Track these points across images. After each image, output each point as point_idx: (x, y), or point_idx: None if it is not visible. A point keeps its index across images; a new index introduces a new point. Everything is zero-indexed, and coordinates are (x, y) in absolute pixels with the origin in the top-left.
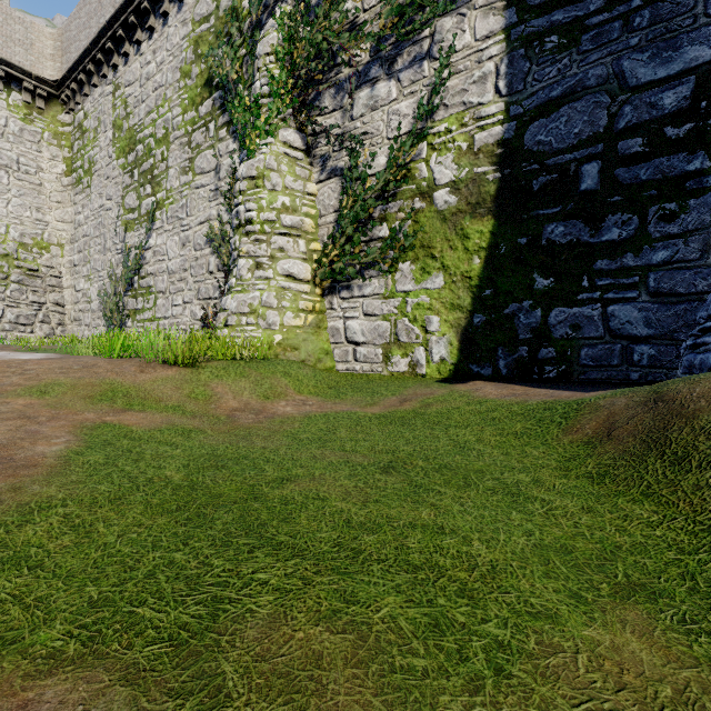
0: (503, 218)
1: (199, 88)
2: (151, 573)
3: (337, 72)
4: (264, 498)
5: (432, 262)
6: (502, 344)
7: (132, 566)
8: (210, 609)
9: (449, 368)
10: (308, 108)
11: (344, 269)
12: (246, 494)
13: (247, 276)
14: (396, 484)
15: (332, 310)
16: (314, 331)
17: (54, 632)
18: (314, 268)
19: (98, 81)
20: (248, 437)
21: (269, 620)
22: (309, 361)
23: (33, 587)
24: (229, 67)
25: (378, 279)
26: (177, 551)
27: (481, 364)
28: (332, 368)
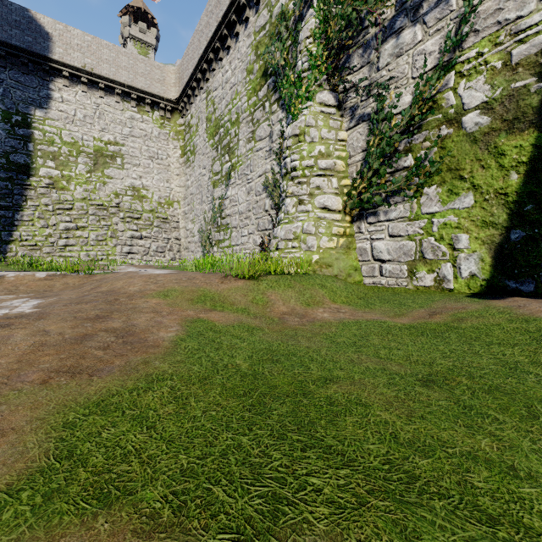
0: None
1: (258, 79)
2: (224, 453)
3: (364, 34)
4: (311, 395)
5: (460, 183)
6: None
7: (211, 441)
8: (270, 506)
9: (480, 283)
10: (339, 71)
11: (371, 198)
12: (296, 389)
13: (292, 210)
14: (440, 401)
15: (360, 233)
16: (345, 251)
17: (156, 492)
18: (345, 200)
19: (198, 93)
20: (295, 336)
21: (326, 540)
22: (340, 276)
23: (148, 444)
24: (279, 57)
25: (403, 204)
26: (243, 435)
27: (520, 280)
28: (360, 281)
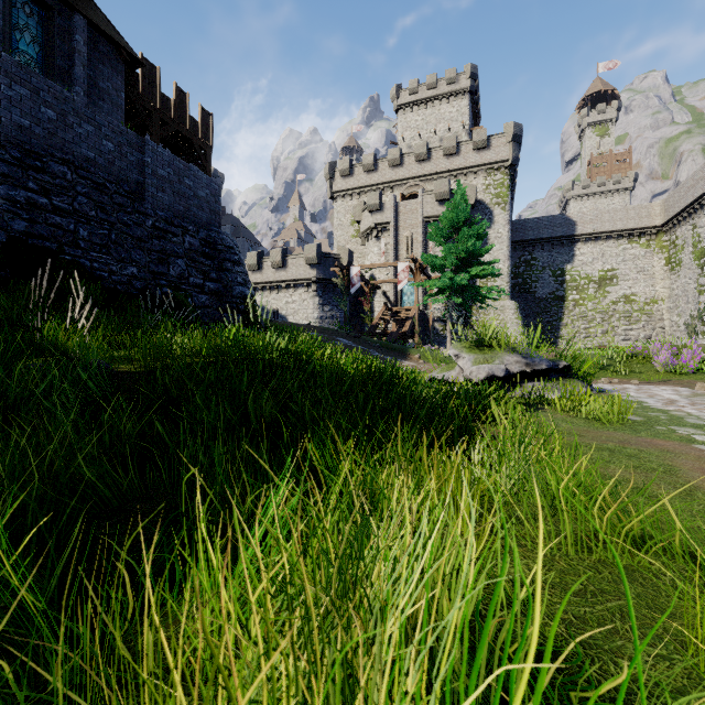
0: None
1: None
2: None
3: None
4: None
5: None
6: None
7: None
8: None
9: None
10: None
11: None
12: None
13: None
14: None
15: None
16: None
17: None
18: None
19: (683, 223)
20: None
21: None
22: None
23: None
24: None
25: None
26: None
27: None
28: None
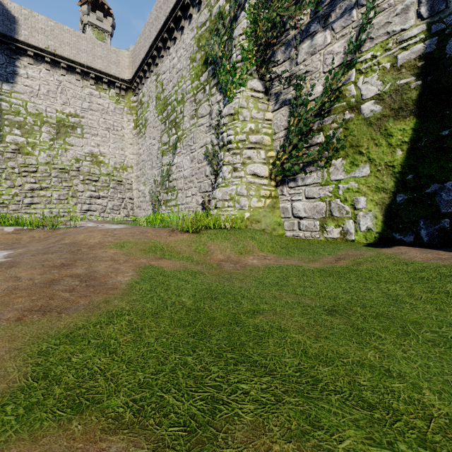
0: (425, 116)
1: (200, 66)
2: (173, 369)
3: (286, 35)
4: (242, 324)
5: (360, 157)
6: (424, 217)
7: (163, 361)
8: (210, 406)
9: (374, 235)
10: (266, 63)
11: (291, 167)
12: (230, 320)
13: (228, 176)
14: (340, 325)
15: (283, 196)
16: (271, 210)
17: (119, 401)
18: (271, 168)
19: (149, 75)
20: (230, 279)
21: (251, 427)
22: (267, 230)
23: (111, 365)
24: (217, 49)
25: (316, 172)
26: (188, 355)
27: (403, 233)
28: (283, 234)
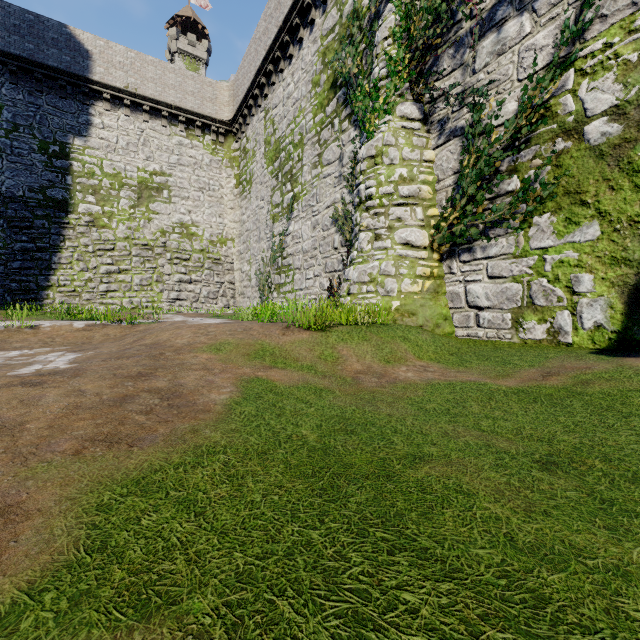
0: None
1: (326, 92)
2: (290, 552)
3: (456, 30)
4: (397, 478)
5: (582, 210)
6: None
7: (273, 536)
8: (351, 631)
9: (608, 336)
10: (425, 76)
11: (465, 231)
12: (377, 469)
13: (366, 248)
14: (568, 492)
15: (451, 274)
16: (432, 296)
17: (205, 603)
18: (432, 233)
19: (255, 111)
20: (372, 401)
21: None
22: (426, 326)
23: (196, 536)
24: (350, 64)
25: (506, 237)
26: (313, 528)
27: None
28: (451, 333)
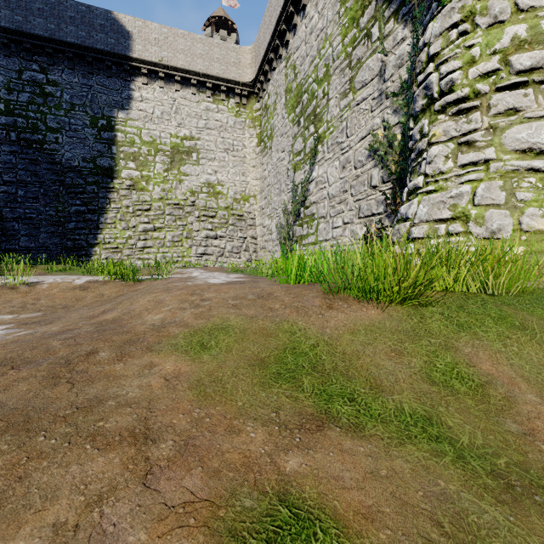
0: None
1: (359, 1)
2: None
3: None
4: None
5: None
6: None
7: None
8: None
9: None
10: None
11: None
12: None
13: (444, 167)
14: None
15: None
16: None
17: None
18: None
19: (276, 65)
20: None
21: None
22: None
23: None
24: None
25: None
26: None
27: None
28: None
